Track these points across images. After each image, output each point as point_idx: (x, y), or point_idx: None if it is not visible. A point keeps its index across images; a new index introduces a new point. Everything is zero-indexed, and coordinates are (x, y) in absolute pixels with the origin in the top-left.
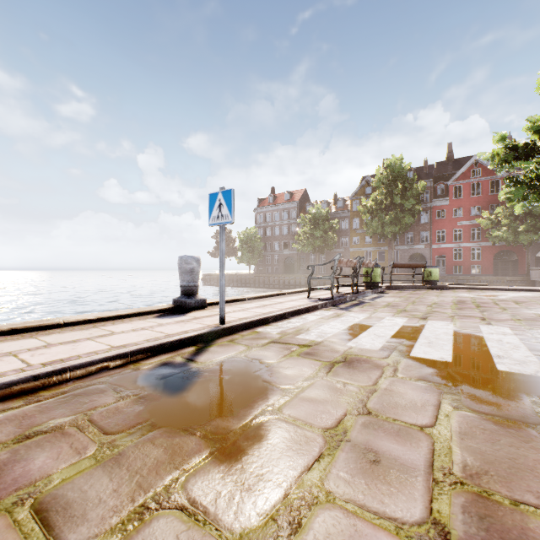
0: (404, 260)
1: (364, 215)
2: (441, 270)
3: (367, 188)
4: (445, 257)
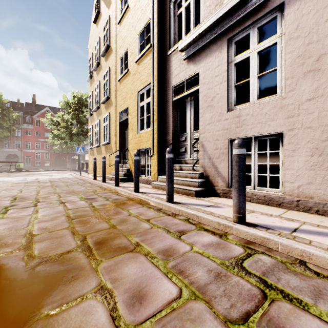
0: (3, 157)
1: None
2: (29, 164)
3: None
4: (31, 157)
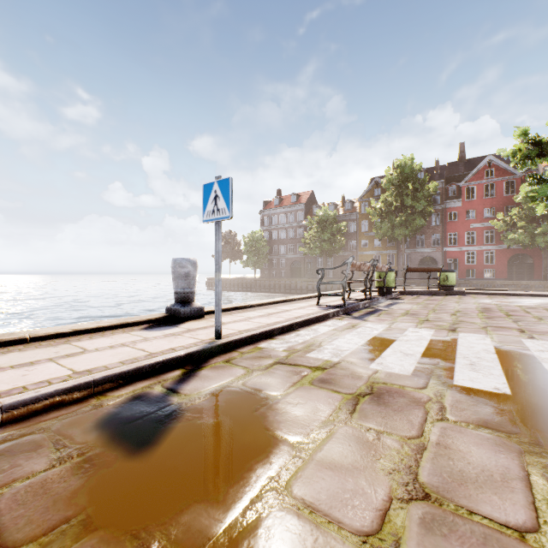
0: (414, 264)
1: (373, 217)
2: None
3: (376, 190)
4: (458, 261)
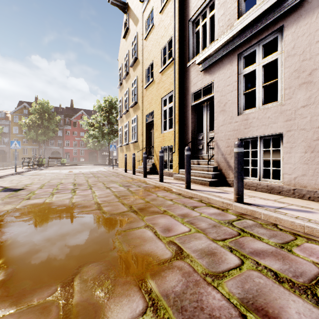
0: (49, 154)
1: (24, 127)
2: (68, 159)
3: (25, 110)
4: (70, 153)
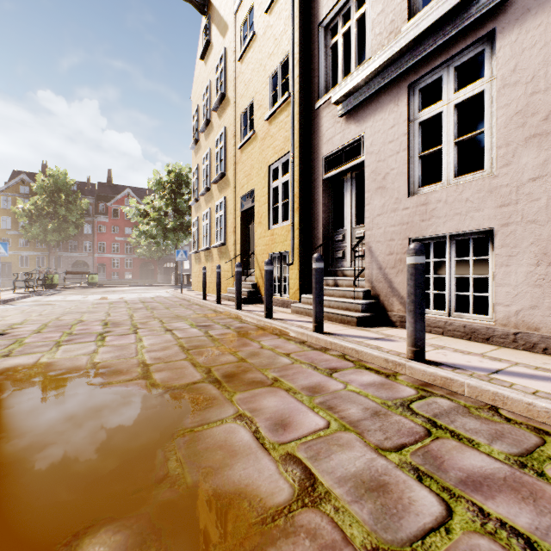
0: (68, 266)
1: (21, 218)
2: (103, 276)
3: (23, 187)
4: (106, 265)
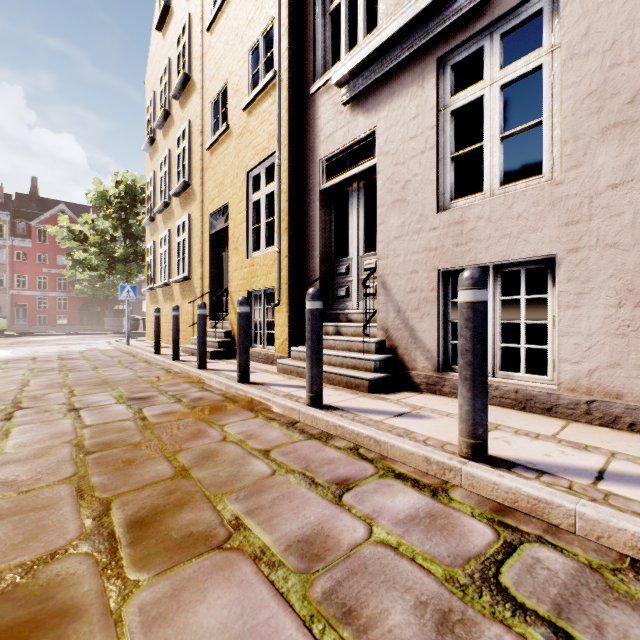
0: None
1: None
2: (23, 320)
3: None
4: (29, 306)
